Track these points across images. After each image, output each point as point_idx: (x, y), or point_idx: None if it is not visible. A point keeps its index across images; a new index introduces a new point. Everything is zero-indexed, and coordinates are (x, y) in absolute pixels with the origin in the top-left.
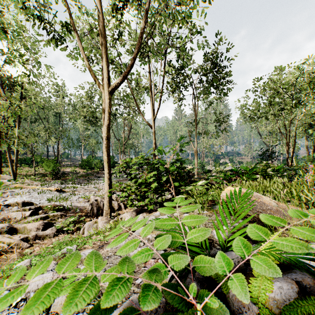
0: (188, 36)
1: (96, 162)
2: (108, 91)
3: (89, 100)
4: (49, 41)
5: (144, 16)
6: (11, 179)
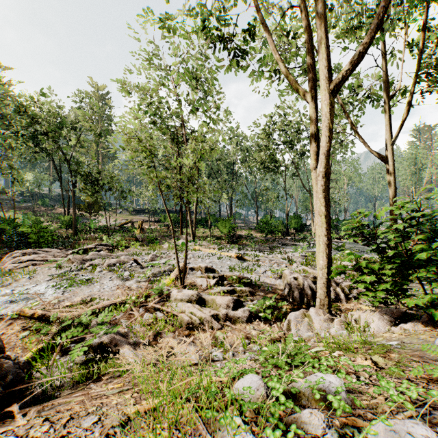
0: None
1: (276, 223)
2: (329, 92)
3: (269, 138)
4: (231, 64)
5: None
6: (190, 240)
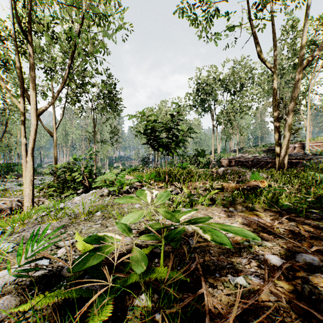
0: (92, 72)
1: None
2: (35, 114)
3: None
4: None
5: (67, 69)
6: None
